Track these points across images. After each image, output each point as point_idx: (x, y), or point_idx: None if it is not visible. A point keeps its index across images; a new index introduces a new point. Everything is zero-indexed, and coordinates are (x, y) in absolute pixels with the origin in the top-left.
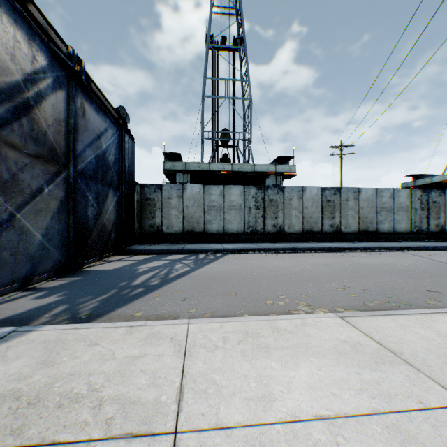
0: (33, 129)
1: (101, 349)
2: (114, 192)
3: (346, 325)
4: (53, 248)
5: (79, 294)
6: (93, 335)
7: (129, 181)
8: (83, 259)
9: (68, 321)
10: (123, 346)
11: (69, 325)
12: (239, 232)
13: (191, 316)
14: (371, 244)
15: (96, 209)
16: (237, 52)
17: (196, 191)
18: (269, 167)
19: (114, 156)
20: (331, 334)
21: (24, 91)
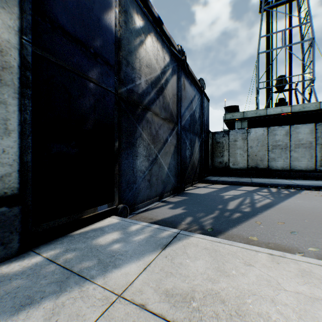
0: (163, 102)
1: (260, 272)
2: (198, 139)
3: None
4: (171, 176)
5: (194, 210)
6: (240, 253)
7: (206, 130)
8: (184, 184)
9: (200, 231)
10: (281, 276)
11: (212, 237)
12: (309, 170)
13: (318, 256)
14: None
15: (190, 151)
16: (293, 1)
17: (259, 133)
18: None
19: (198, 113)
20: None
21: (160, 80)
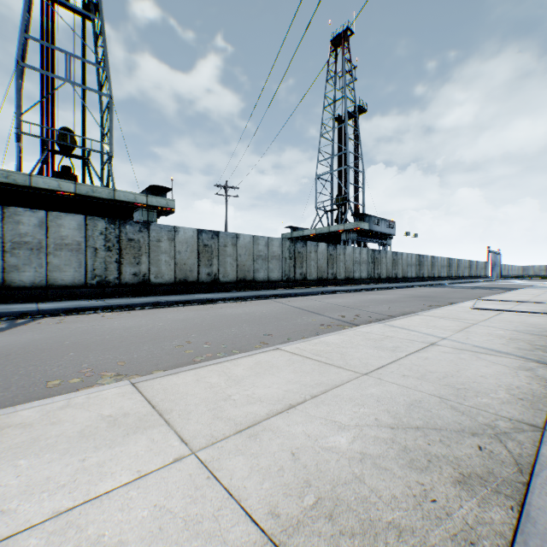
0: None
1: None
2: None
3: (131, 393)
4: None
5: None
6: None
7: None
8: None
9: None
10: None
11: None
12: (78, 284)
13: None
14: (247, 294)
15: None
16: (90, 21)
17: None
18: (137, 196)
19: None
20: (97, 411)
21: None
